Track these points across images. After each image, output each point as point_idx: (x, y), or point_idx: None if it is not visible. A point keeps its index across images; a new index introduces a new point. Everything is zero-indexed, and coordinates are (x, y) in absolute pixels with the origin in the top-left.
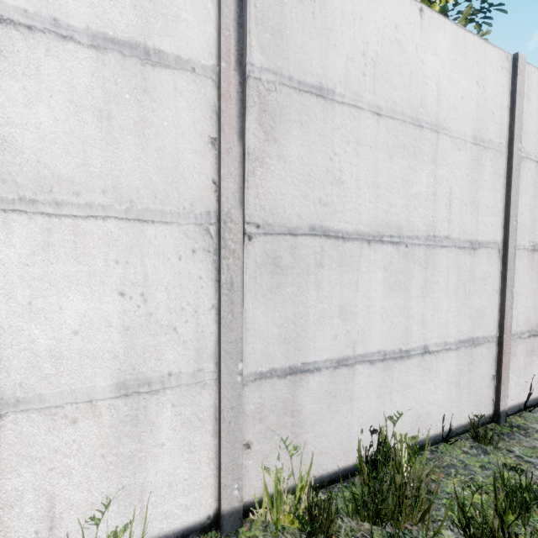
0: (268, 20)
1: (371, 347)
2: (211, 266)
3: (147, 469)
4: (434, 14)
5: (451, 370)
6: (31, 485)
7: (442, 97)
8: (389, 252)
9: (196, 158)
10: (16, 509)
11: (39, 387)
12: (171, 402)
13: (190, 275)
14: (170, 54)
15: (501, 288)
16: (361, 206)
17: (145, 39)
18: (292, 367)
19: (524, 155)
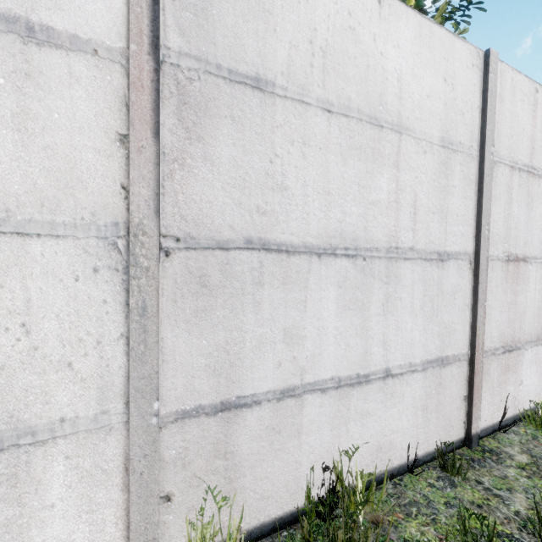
0: None
1: (322, 374)
2: (119, 287)
3: (30, 538)
4: (394, 2)
5: (418, 393)
6: None
7: (405, 94)
8: (344, 266)
9: (99, 158)
10: None
11: None
12: (65, 453)
13: (91, 299)
14: (62, 31)
15: (473, 302)
16: (309, 215)
17: (27, 11)
18: (224, 403)
19: (497, 159)
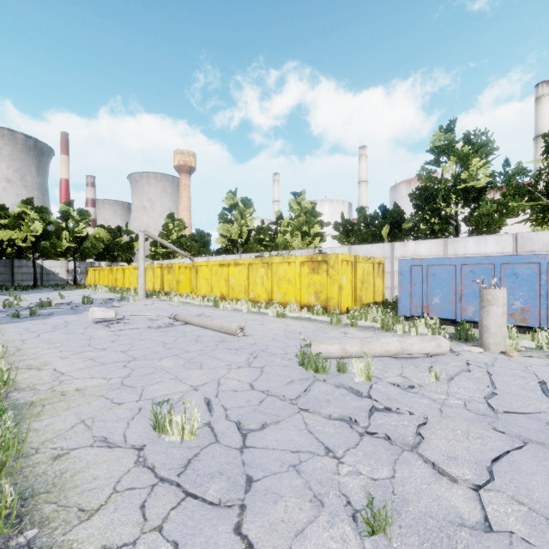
0: (521, 245)
1: None
2: None
3: None
4: None
5: None
6: None
7: None
8: None
9: None
10: None
11: None
12: None
13: None
14: (505, 252)
15: None
16: None
17: (502, 251)
18: None
19: None
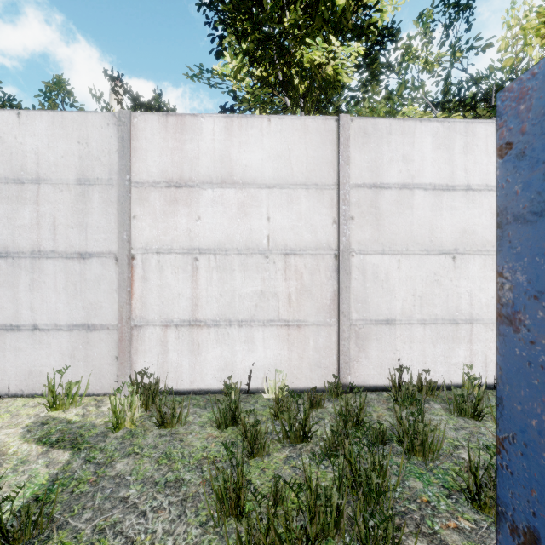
0: None
1: None
2: None
3: None
4: None
5: None
6: (480, 349)
7: None
8: None
9: None
10: (476, 356)
11: (482, 316)
12: None
13: None
14: None
15: None
16: None
17: None
18: None
19: None
